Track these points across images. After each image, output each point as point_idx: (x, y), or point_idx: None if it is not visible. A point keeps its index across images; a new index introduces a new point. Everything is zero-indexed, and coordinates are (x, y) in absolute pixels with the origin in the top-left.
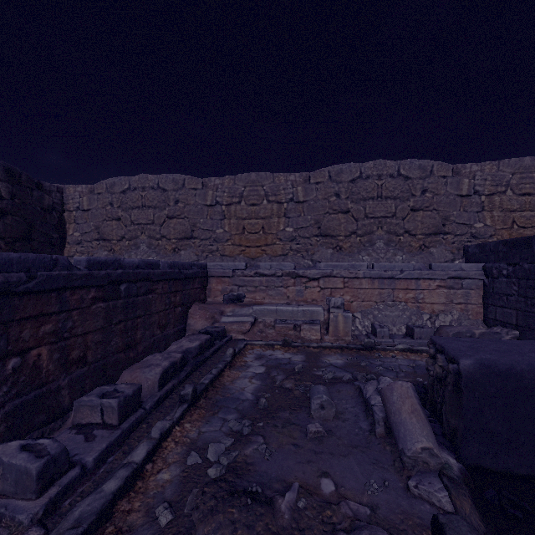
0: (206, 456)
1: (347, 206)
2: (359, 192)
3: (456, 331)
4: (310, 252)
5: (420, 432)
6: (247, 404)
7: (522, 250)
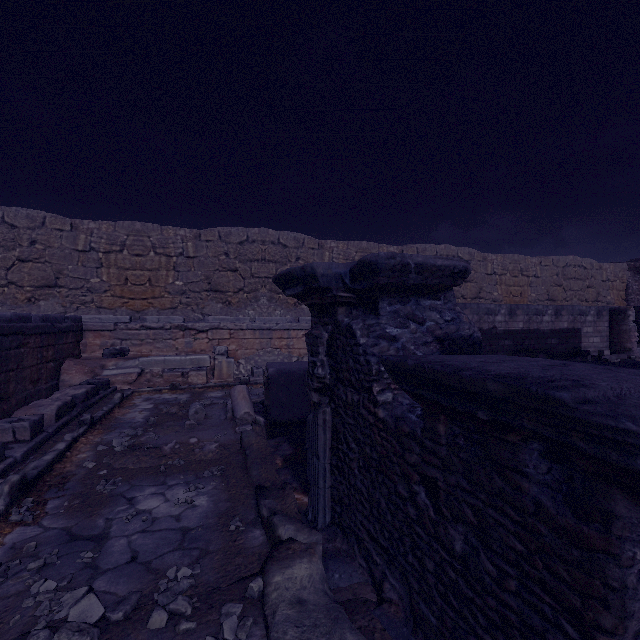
0: (112, 444)
1: (235, 265)
2: (246, 254)
3: None
4: (201, 306)
5: (245, 406)
6: (139, 423)
7: None
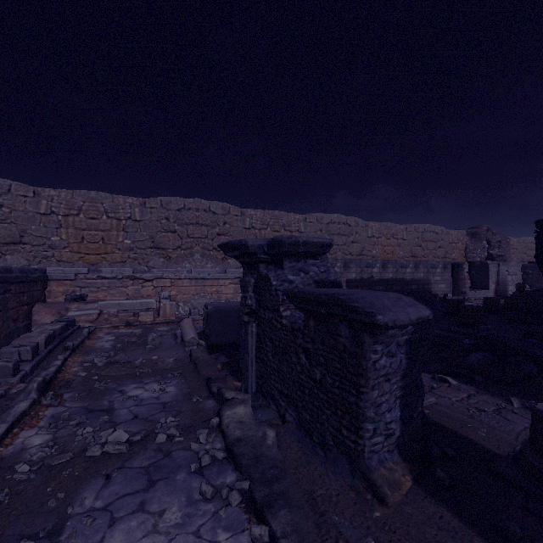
0: (94, 362)
1: (175, 227)
2: (183, 219)
3: None
4: (146, 260)
5: (192, 333)
6: (109, 349)
7: None
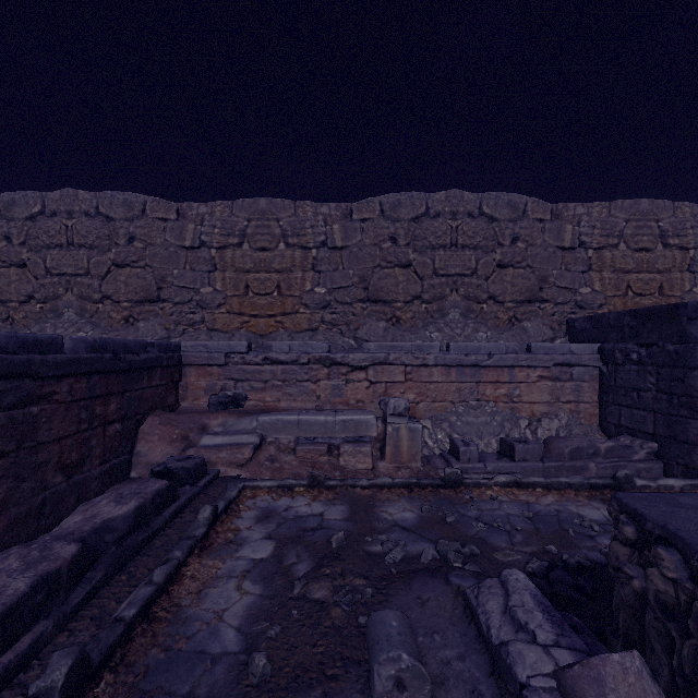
0: None
1: (407, 256)
2: (424, 237)
3: (575, 446)
4: (353, 326)
5: None
6: (223, 671)
7: (663, 324)
